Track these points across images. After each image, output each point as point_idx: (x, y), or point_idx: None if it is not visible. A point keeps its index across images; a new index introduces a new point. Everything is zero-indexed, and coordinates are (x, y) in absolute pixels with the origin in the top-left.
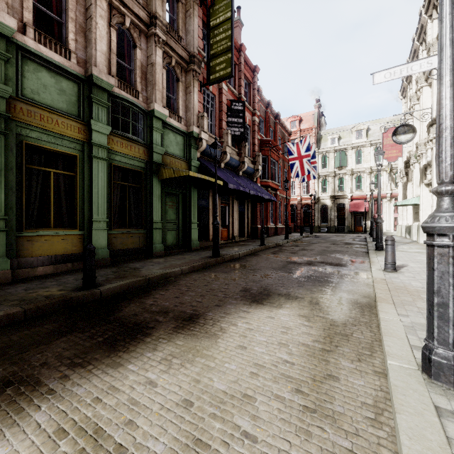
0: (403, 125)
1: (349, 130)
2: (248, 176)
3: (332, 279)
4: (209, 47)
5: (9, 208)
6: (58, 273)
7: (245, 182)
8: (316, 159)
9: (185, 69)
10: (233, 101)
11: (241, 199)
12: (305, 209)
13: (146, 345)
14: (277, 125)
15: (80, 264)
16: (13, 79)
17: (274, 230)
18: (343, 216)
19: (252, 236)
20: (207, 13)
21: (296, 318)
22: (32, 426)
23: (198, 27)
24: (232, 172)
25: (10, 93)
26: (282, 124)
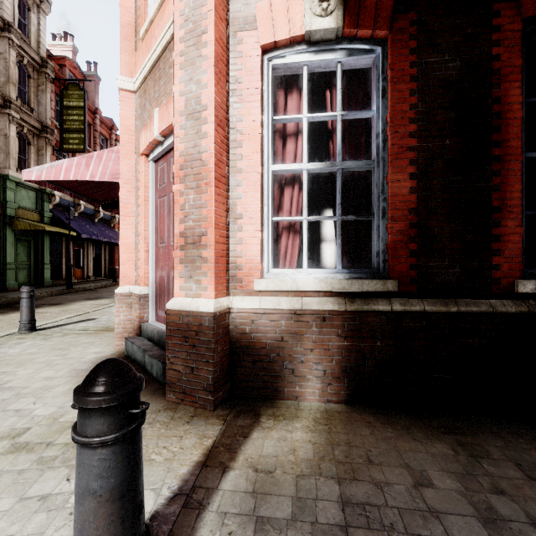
0: None
1: None
2: (106, 221)
3: None
4: (63, 121)
5: None
6: None
7: (100, 230)
8: None
9: (37, 134)
10: None
11: (97, 243)
12: None
13: (41, 308)
14: None
15: None
16: None
17: None
18: None
19: (110, 276)
20: (61, 92)
21: (107, 301)
22: (17, 314)
23: (52, 100)
24: (87, 219)
25: None
26: None
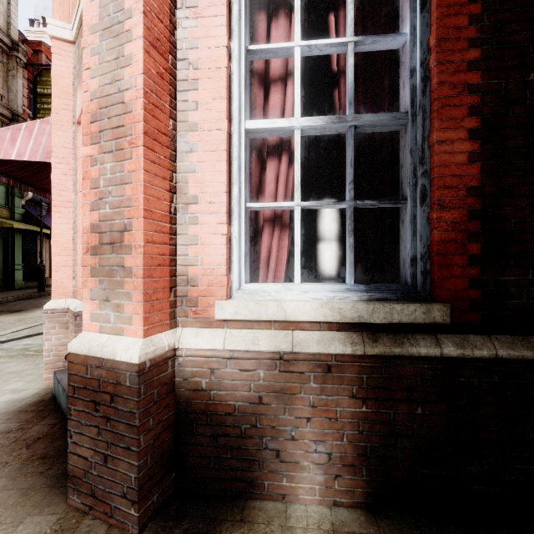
0: None
1: None
2: None
3: None
4: (36, 110)
5: None
6: None
7: None
8: None
9: (7, 124)
10: None
11: None
12: None
13: None
14: None
15: None
16: None
17: None
18: None
19: None
20: (34, 78)
21: None
22: None
23: (24, 87)
24: None
25: None
26: None
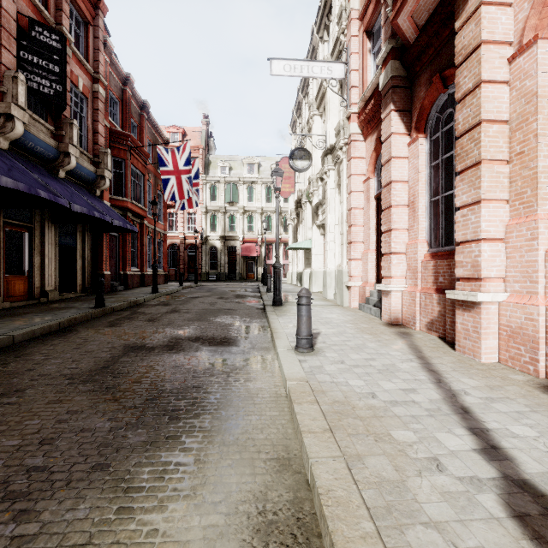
0: (301, 148)
1: (241, 161)
2: (85, 184)
3: (206, 396)
4: None
5: None
6: None
7: (67, 190)
8: (204, 189)
9: None
10: (35, 23)
11: (63, 222)
12: (190, 251)
13: None
14: (144, 120)
15: None
16: None
17: (140, 279)
18: (235, 261)
19: (93, 290)
20: None
21: None
22: None
23: None
24: (38, 166)
25: None
26: (154, 123)
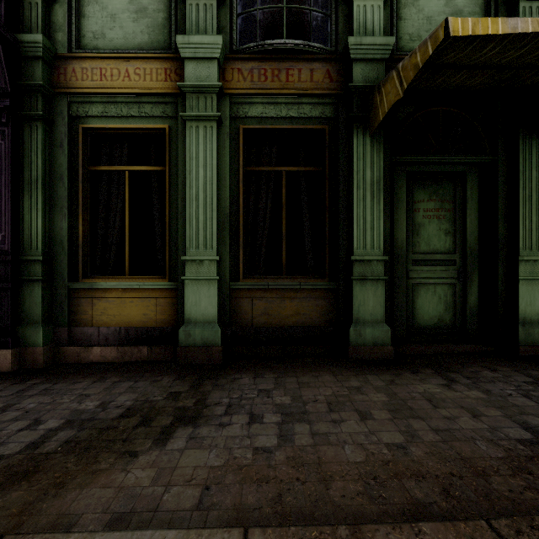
0: None
1: None
2: None
3: None
4: None
5: (59, 242)
6: (115, 365)
7: None
8: None
9: None
10: None
11: None
12: None
13: None
14: None
15: (166, 350)
16: (65, 27)
17: None
18: None
19: None
20: None
21: None
22: None
23: None
24: None
25: (61, 51)
26: None
